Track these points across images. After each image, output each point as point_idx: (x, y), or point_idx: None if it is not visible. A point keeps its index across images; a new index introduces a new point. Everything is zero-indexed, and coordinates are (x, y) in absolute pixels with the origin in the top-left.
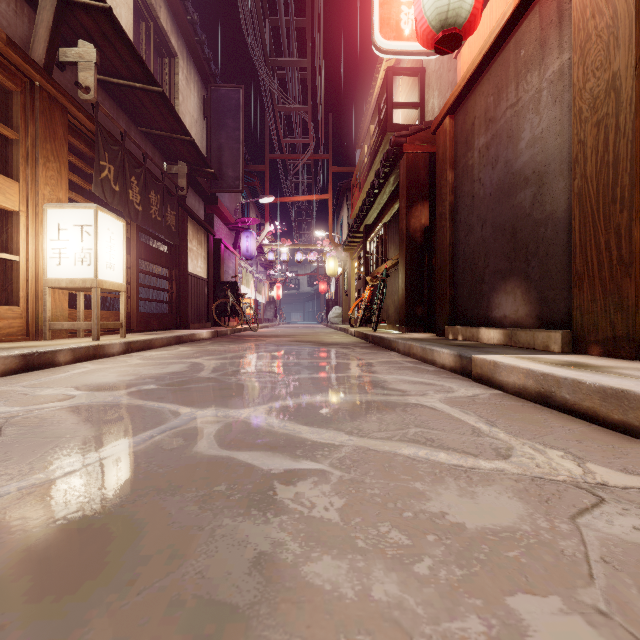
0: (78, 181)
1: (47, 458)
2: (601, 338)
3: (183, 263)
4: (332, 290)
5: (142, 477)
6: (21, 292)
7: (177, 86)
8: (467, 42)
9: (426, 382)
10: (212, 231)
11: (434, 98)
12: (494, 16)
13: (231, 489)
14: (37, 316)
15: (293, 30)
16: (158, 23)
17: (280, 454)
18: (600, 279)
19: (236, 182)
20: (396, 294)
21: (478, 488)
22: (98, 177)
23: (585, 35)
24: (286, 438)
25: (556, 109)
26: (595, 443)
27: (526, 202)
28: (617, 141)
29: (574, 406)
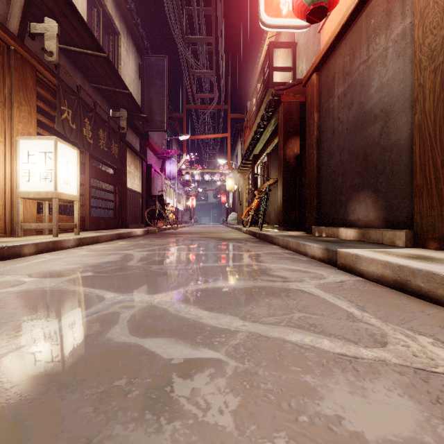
0: (45, 121)
1: None
2: (438, 236)
3: (124, 181)
4: (230, 201)
5: (50, 368)
6: (0, 201)
7: (119, 55)
8: (328, 19)
9: (302, 270)
10: (145, 159)
11: (303, 63)
12: None
13: (130, 384)
14: (12, 219)
15: (202, 16)
16: (105, 9)
17: (182, 341)
18: (437, 190)
19: (162, 124)
20: (276, 203)
21: (366, 382)
22: (59, 118)
23: (424, 2)
24: (189, 323)
25: (399, 62)
26: None
27: (375, 133)
28: None
29: (428, 293)
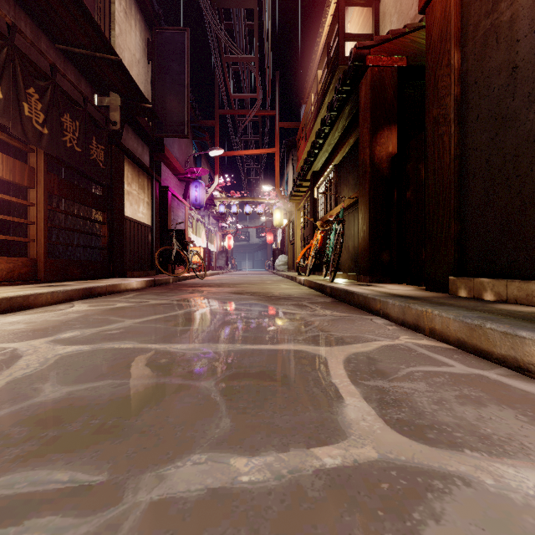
0: None
1: None
2: None
3: (118, 206)
4: (278, 240)
5: None
6: None
7: (113, 16)
8: None
9: None
10: (157, 177)
11: (392, 24)
12: None
13: None
14: None
15: None
16: None
17: None
18: None
19: (181, 127)
20: (350, 239)
21: None
22: None
23: None
24: None
25: None
26: None
27: None
28: None
29: None
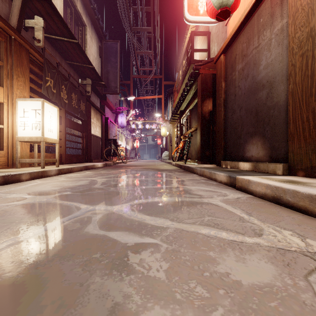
0: (35, 87)
1: (1, 236)
2: (304, 167)
3: (89, 129)
4: (164, 143)
5: (52, 248)
6: (4, 143)
7: (86, 40)
8: (232, 17)
9: (212, 190)
10: (104, 113)
11: (215, 46)
12: (246, 3)
13: (102, 256)
14: (13, 156)
15: (144, 13)
16: (76, 9)
17: (133, 233)
18: (303, 136)
19: (116, 89)
20: (196, 145)
21: (246, 256)
22: (45, 85)
23: (295, 9)
24: (137, 223)
25: (279, 48)
26: (308, 226)
27: (263, 97)
28: (313, 64)
29: (293, 204)
